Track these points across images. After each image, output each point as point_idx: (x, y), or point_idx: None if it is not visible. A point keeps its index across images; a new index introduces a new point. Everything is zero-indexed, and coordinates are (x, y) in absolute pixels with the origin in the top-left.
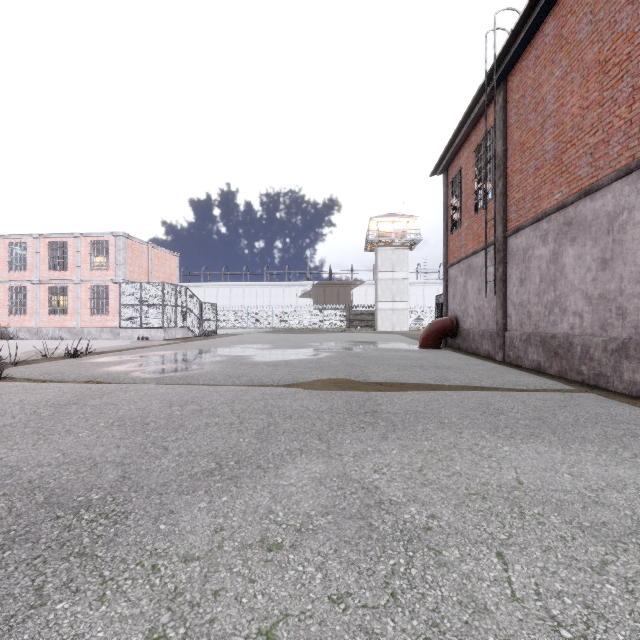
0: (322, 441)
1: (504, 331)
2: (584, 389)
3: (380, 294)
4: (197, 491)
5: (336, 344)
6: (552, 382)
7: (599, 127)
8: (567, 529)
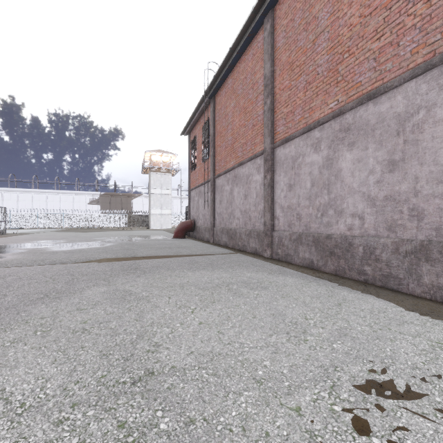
0: (106, 281)
1: (214, 227)
2: (238, 252)
3: (152, 204)
4: (37, 304)
5: (118, 238)
6: (228, 250)
7: (244, 136)
8: (195, 289)
